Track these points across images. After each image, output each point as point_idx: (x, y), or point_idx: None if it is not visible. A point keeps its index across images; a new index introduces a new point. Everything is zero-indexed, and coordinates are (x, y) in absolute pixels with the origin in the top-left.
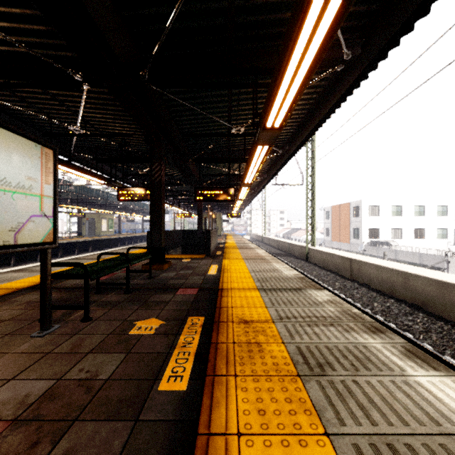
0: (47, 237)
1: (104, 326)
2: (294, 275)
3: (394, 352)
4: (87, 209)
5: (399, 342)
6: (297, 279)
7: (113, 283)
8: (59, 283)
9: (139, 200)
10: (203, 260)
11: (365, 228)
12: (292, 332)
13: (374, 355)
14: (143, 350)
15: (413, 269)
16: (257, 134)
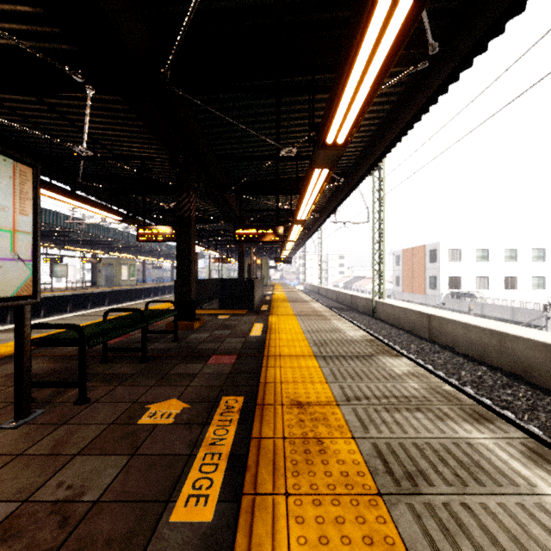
0: (24, 288)
1: (105, 411)
2: (361, 337)
3: (513, 454)
4: (103, 253)
5: (517, 436)
6: (365, 343)
7: (124, 348)
8: (56, 347)
9: (164, 241)
10: (245, 317)
11: (443, 276)
12: (365, 420)
13: (485, 458)
14: (154, 451)
15: (510, 329)
16: (314, 153)
